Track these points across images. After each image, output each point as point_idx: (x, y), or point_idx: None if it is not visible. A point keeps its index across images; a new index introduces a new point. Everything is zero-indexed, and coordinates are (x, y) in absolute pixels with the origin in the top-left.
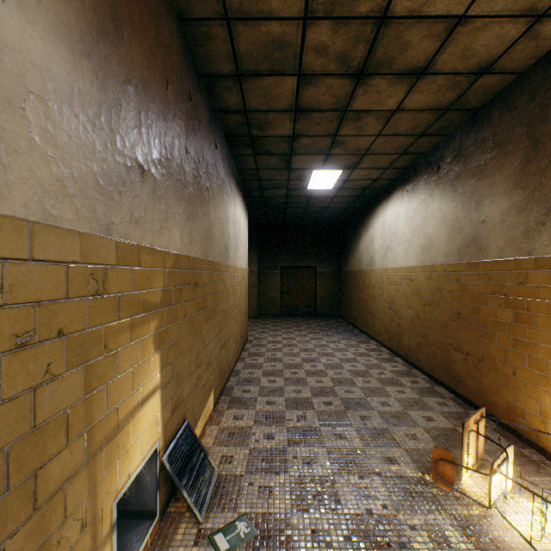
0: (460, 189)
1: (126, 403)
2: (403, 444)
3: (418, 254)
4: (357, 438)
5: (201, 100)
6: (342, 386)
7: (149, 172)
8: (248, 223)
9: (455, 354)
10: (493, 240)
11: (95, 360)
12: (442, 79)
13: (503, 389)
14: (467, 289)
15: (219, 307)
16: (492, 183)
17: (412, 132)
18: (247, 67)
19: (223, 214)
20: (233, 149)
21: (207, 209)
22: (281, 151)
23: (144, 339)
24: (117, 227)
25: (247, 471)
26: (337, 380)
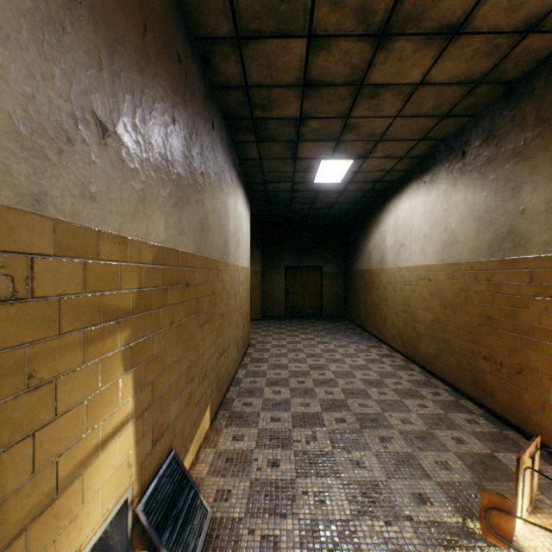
0: (491, 176)
1: (72, 451)
2: (434, 475)
3: (438, 251)
4: (378, 467)
5: (193, 67)
6: (355, 398)
7: (115, 134)
8: (251, 221)
9: (485, 364)
10: (536, 233)
11: (7, 399)
12: (479, 41)
13: (550, 408)
14: (501, 290)
15: (216, 310)
16: (535, 166)
17: (435, 112)
18: (248, 26)
19: (222, 206)
20: (234, 135)
21: (201, 197)
22: (287, 136)
23: (106, 358)
24: (55, 201)
25: (247, 512)
26: (349, 391)
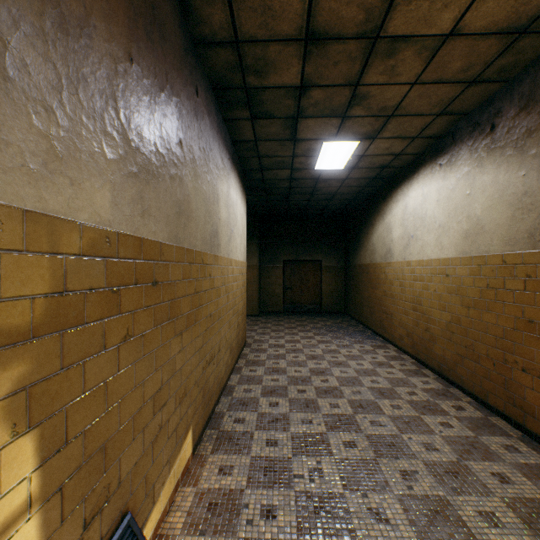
0: (533, 150)
1: None
2: (481, 537)
3: (459, 242)
4: (405, 520)
5: (165, 4)
6: (365, 413)
7: None
8: (248, 213)
9: (524, 376)
10: None
11: None
12: None
13: None
14: None
15: (202, 312)
16: None
17: (462, 76)
18: None
19: (209, 189)
20: (225, 110)
21: (179, 173)
22: (286, 112)
23: None
24: None
25: None
26: (357, 403)
